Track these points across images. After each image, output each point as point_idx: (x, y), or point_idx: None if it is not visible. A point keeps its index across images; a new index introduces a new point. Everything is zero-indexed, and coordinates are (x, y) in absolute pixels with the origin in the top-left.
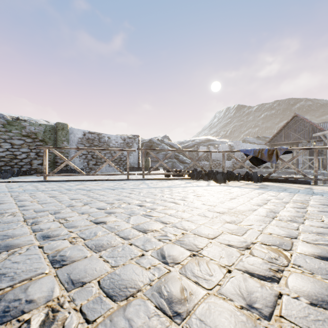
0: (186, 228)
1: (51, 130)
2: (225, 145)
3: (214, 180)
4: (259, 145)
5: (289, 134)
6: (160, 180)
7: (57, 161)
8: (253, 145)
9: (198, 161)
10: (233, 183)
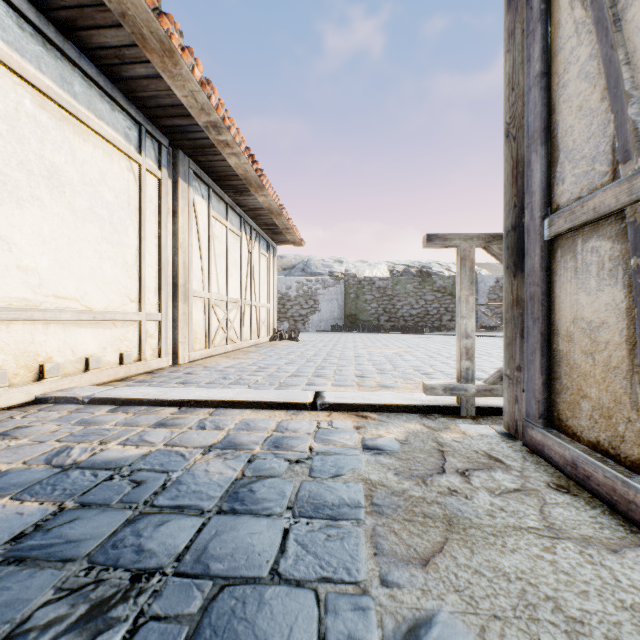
0: None
1: None
2: None
3: None
4: None
5: None
6: None
7: None
8: None
9: None
10: None
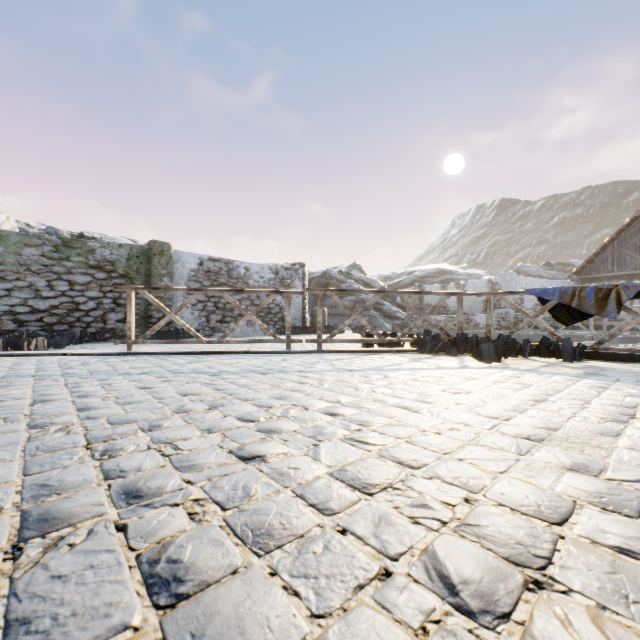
0: (469, 483)
1: (140, 255)
2: (479, 281)
3: (473, 355)
4: (553, 281)
5: (624, 255)
6: (353, 353)
7: (152, 315)
8: (541, 281)
9: None
10: (516, 361)
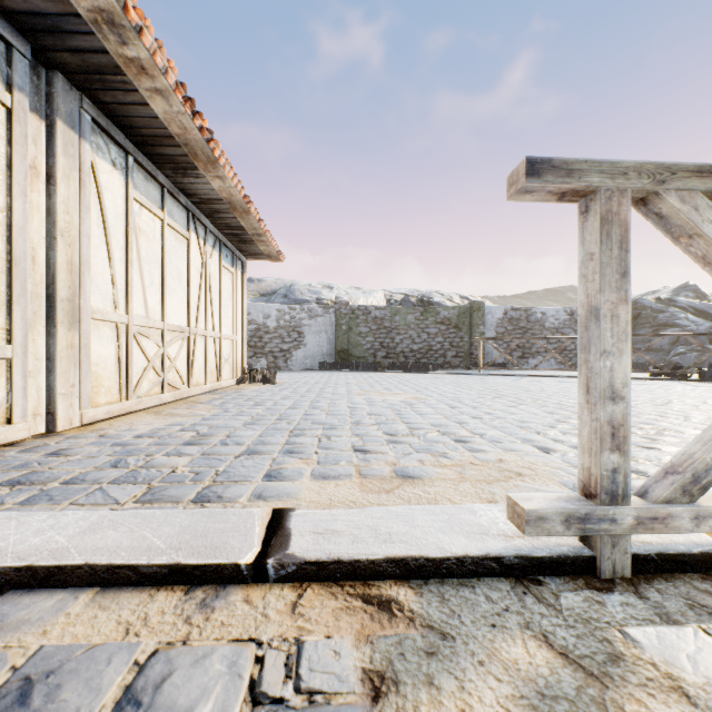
0: None
1: (465, 312)
2: None
3: None
4: None
5: None
6: (635, 379)
7: (472, 353)
8: None
9: None
10: None
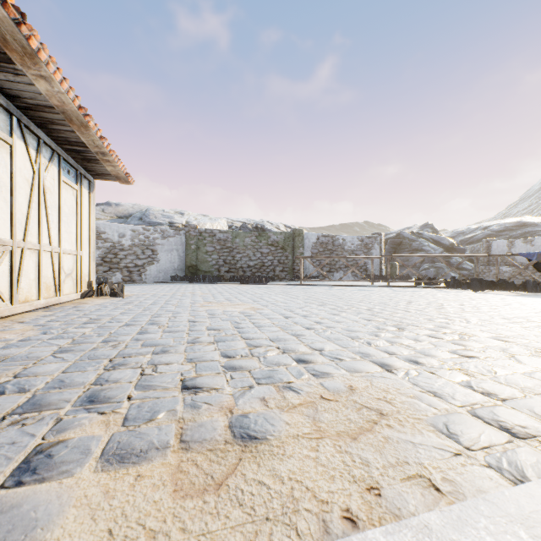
0: (411, 300)
1: (289, 237)
2: None
3: (470, 288)
4: None
5: None
6: (407, 287)
7: (294, 268)
8: None
9: (488, 266)
10: (496, 292)
